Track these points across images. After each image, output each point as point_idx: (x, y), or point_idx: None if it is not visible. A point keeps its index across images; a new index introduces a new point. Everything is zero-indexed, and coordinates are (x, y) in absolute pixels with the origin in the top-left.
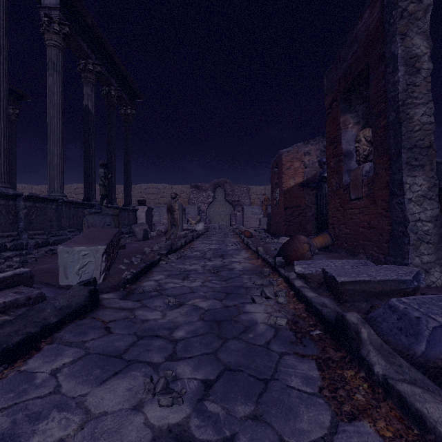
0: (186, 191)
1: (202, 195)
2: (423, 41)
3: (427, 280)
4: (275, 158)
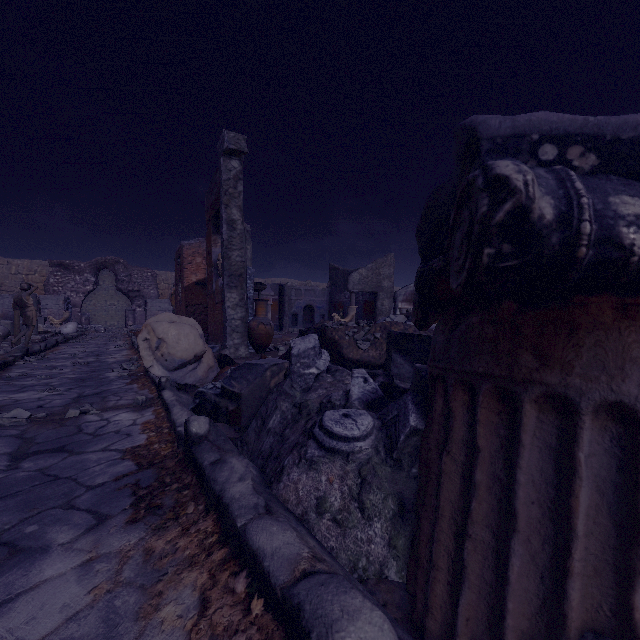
0: (40, 271)
1: (73, 279)
2: (238, 212)
3: (238, 354)
4: (178, 248)
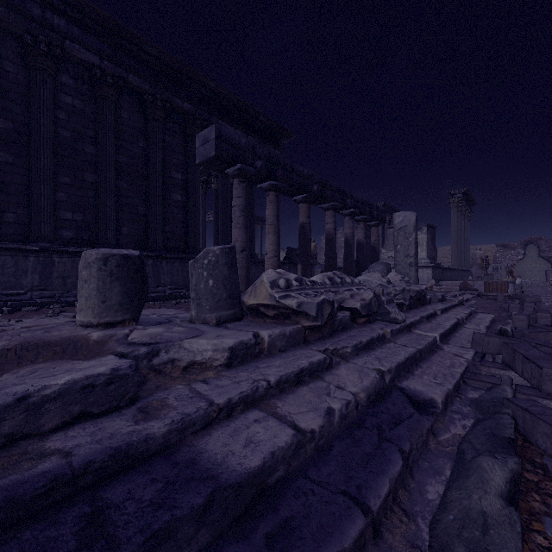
0: (490, 250)
1: (509, 253)
2: None
3: None
4: None
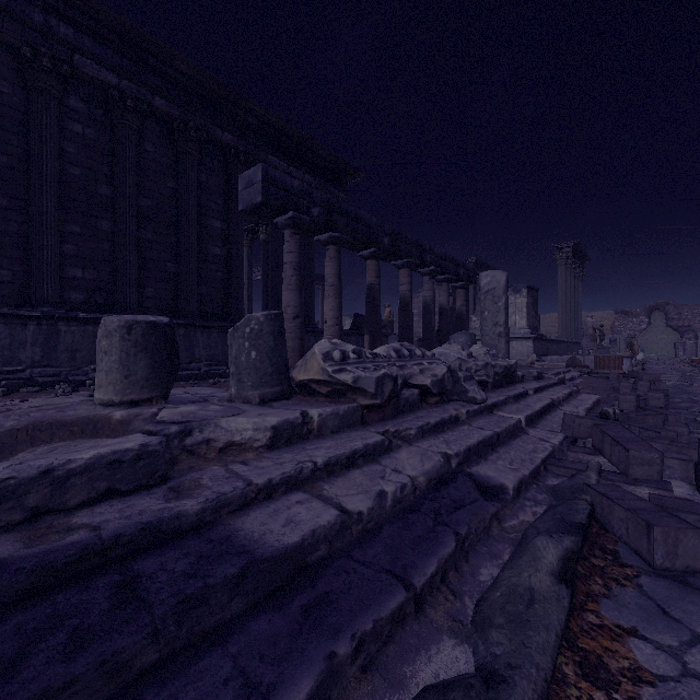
0: (608, 318)
1: (630, 321)
2: None
3: None
4: None
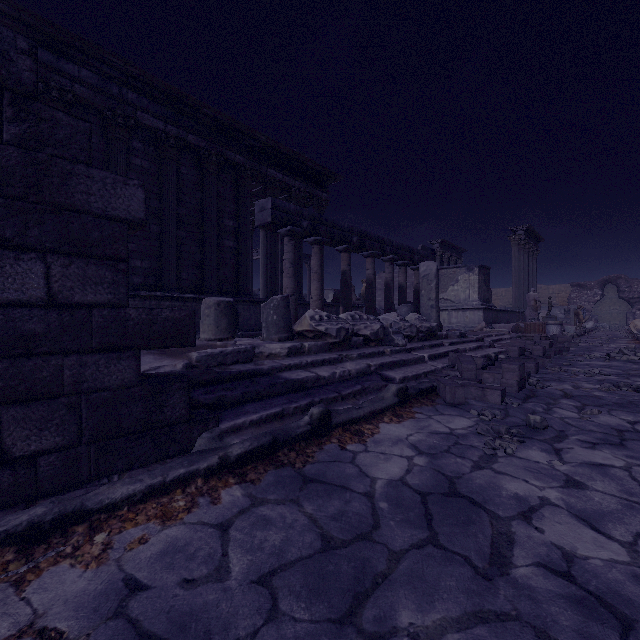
0: (565, 291)
1: (585, 293)
2: None
3: None
4: None
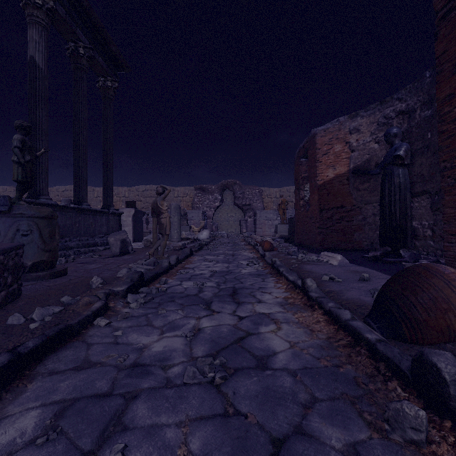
0: (189, 194)
1: (207, 198)
2: None
3: None
4: (302, 143)
